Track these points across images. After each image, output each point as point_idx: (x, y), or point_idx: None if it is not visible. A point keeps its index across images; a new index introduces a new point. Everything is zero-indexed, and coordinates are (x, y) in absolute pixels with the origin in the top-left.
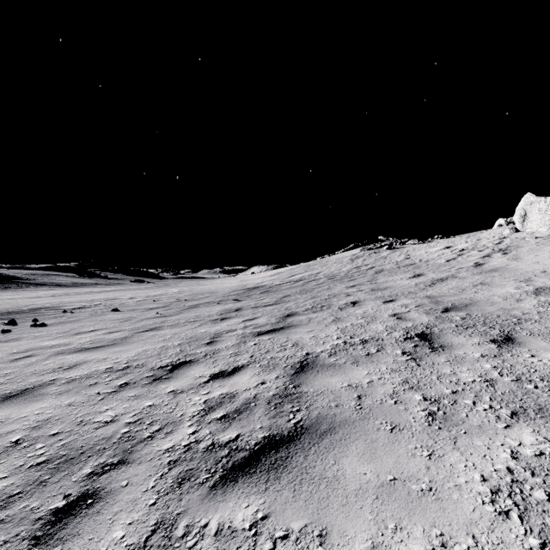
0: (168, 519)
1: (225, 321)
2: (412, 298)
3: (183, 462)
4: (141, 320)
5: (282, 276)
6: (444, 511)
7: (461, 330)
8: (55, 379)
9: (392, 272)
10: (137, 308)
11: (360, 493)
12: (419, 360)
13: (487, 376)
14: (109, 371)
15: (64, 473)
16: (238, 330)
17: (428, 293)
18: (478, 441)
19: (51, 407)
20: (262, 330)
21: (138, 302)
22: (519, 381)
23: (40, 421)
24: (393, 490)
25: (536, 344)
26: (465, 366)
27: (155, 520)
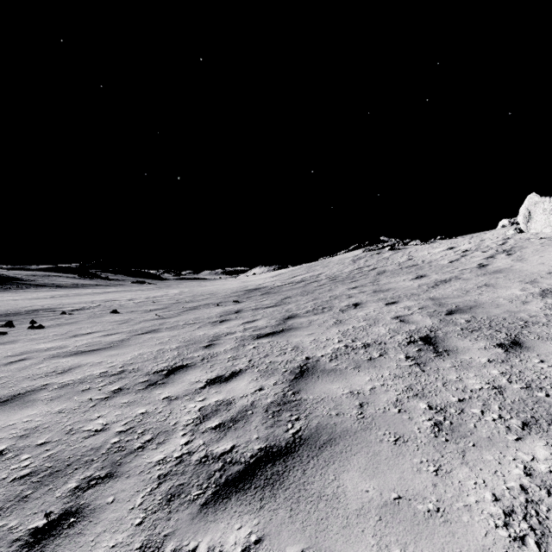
0: (155, 542)
1: (224, 324)
2: (415, 300)
3: (174, 476)
4: (139, 322)
5: (283, 277)
6: (454, 536)
7: (467, 333)
8: (47, 384)
9: (394, 274)
10: (136, 310)
11: (362, 514)
12: (424, 365)
13: (495, 383)
14: (103, 376)
15: (48, 488)
16: (237, 333)
17: (431, 295)
18: (488, 455)
19: (41, 414)
20: (262, 333)
21: (138, 303)
22: (529, 388)
23: (28, 429)
24: (397, 510)
25: (545, 348)
26: (471, 372)
27: (141, 542)
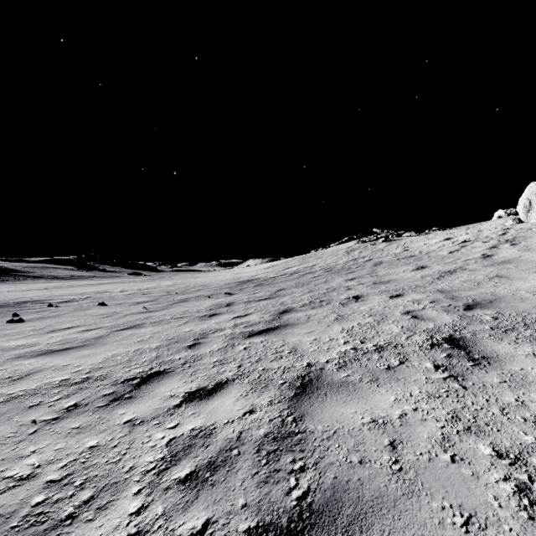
0: None
1: (214, 318)
2: (422, 293)
3: None
4: (124, 315)
5: (276, 268)
6: None
7: (501, 334)
8: None
9: (392, 265)
10: (124, 302)
11: None
12: (462, 379)
13: None
14: (62, 385)
15: None
16: (227, 329)
17: (439, 287)
18: None
19: None
20: (254, 330)
21: (128, 295)
22: None
23: None
24: None
25: None
26: (533, 391)
27: None
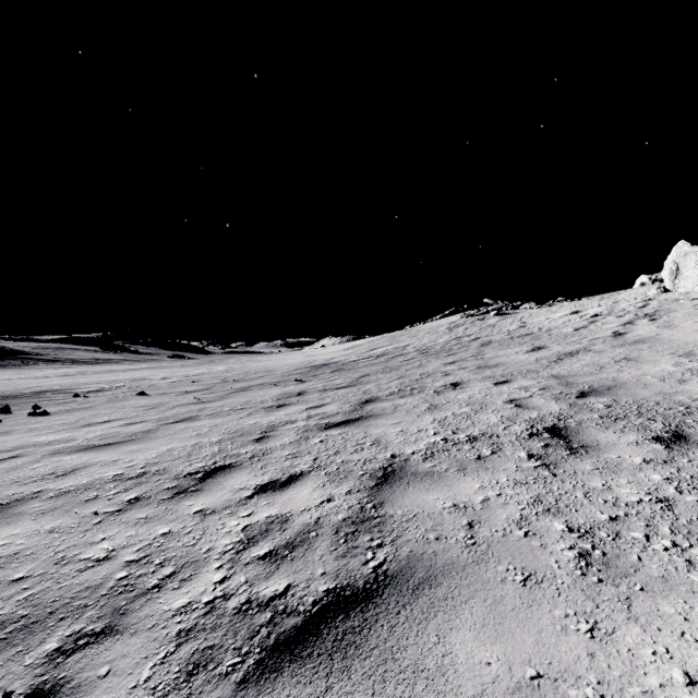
0: None
1: (283, 409)
2: (533, 378)
3: (200, 634)
4: (173, 407)
5: (359, 350)
6: None
7: (609, 423)
8: (41, 491)
9: (503, 345)
10: (169, 392)
11: None
12: (554, 467)
13: (659, 494)
14: (117, 480)
15: (16, 650)
16: (299, 421)
17: (554, 372)
18: (666, 605)
19: (25, 535)
20: (331, 421)
21: (173, 383)
22: None
23: (4, 557)
24: None
25: None
26: (623, 477)
27: None
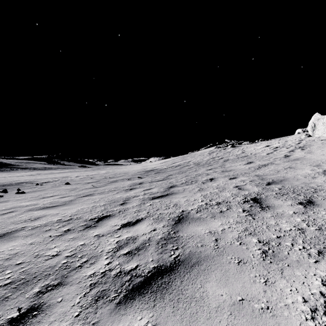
0: None
1: (132, 190)
2: (247, 176)
3: (100, 285)
4: (82, 189)
5: (167, 163)
6: (279, 325)
7: (279, 196)
8: (25, 226)
9: (234, 161)
10: (80, 183)
11: (219, 310)
12: (254, 215)
13: (299, 226)
14: (59, 222)
15: (21, 292)
16: (140, 196)
17: (257, 173)
18: (297, 272)
19: (20, 245)
20: (155, 196)
21: (81, 178)
22: (320, 229)
23: (11, 254)
24: (241, 308)
25: None
26: (284, 219)
27: None
